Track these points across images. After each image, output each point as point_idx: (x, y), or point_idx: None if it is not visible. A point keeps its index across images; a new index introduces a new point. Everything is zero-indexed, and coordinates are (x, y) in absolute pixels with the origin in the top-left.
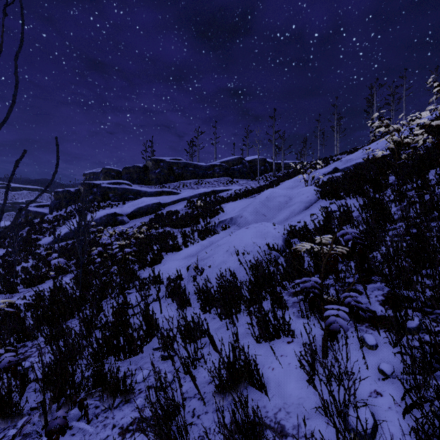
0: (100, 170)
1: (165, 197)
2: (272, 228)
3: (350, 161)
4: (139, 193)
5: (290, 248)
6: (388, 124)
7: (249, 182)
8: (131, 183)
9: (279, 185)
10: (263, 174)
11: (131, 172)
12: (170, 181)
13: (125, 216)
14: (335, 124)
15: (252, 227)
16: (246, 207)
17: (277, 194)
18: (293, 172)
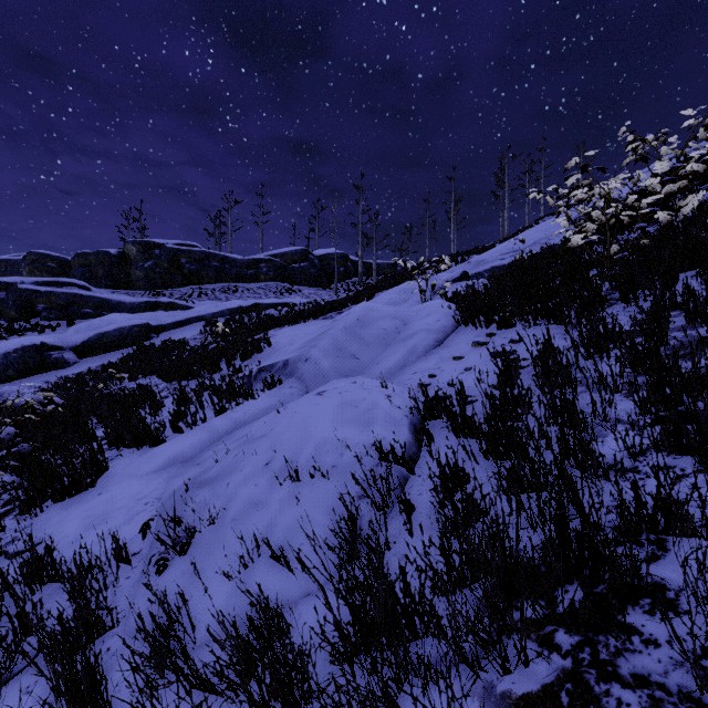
0: (22, 257)
1: (160, 314)
2: (382, 396)
3: (484, 264)
4: (105, 305)
5: (431, 451)
6: (591, 184)
7: (321, 292)
8: (92, 284)
9: (373, 297)
10: (343, 281)
11: (92, 264)
12: (173, 285)
13: (68, 351)
14: (453, 207)
15: (333, 391)
16: (317, 340)
17: (378, 314)
18: (395, 277)
